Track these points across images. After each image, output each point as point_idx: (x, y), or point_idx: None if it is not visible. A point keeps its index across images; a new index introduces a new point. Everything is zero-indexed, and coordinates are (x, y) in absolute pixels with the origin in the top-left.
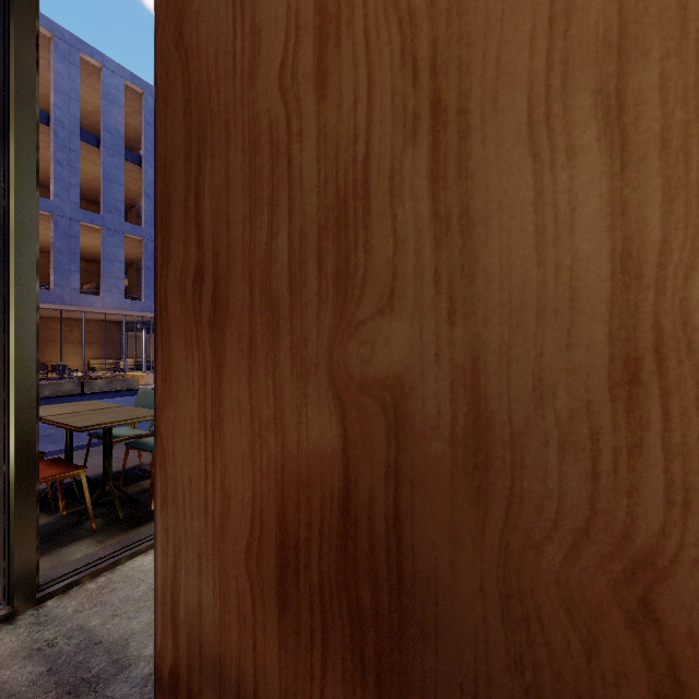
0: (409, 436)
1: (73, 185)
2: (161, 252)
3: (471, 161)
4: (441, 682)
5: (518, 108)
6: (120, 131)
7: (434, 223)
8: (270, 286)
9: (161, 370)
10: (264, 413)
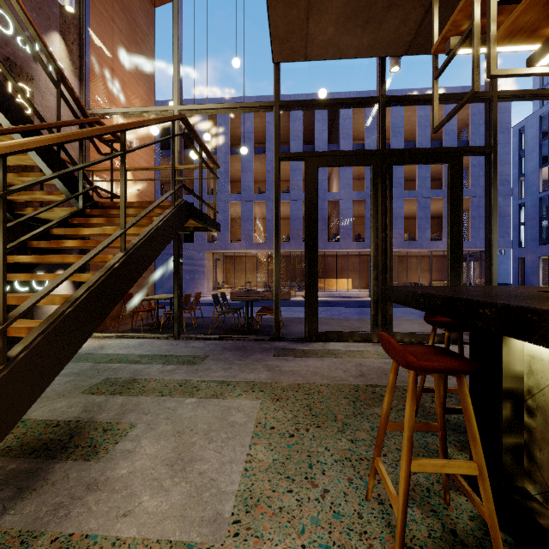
0: None
1: (427, 177)
2: None
3: None
4: None
5: None
6: (454, 130)
7: None
8: None
9: None
10: None
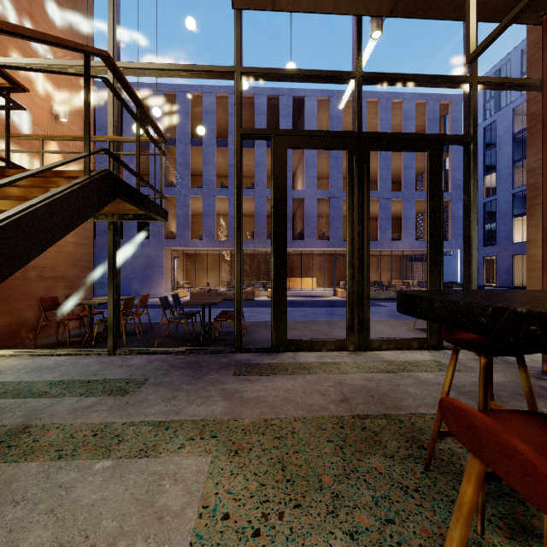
0: None
1: (388, 178)
2: (544, 249)
3: None
4: None
5: None
6: None
7: None
8: None
9: (544, 279)
10: None
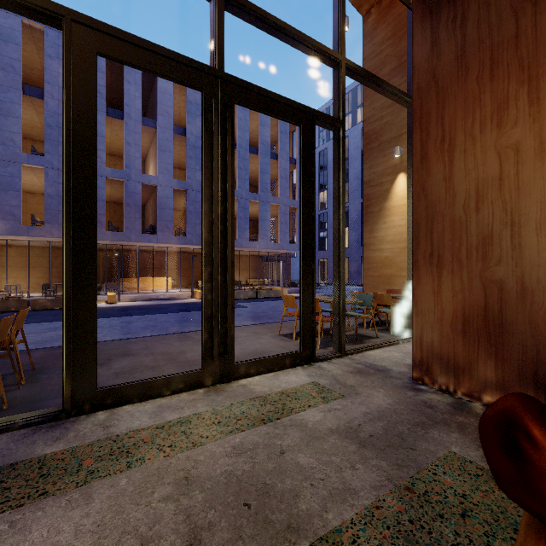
0: (504, 292)
1: (246, 179)
2: (415, 246)
3: (521, 234)
4: (513, 343)
5: (533, 225)
6: (268, 142)
7: (511, 246)
8: (459, 257)
9: (415, 279)
10: (457, 289)
